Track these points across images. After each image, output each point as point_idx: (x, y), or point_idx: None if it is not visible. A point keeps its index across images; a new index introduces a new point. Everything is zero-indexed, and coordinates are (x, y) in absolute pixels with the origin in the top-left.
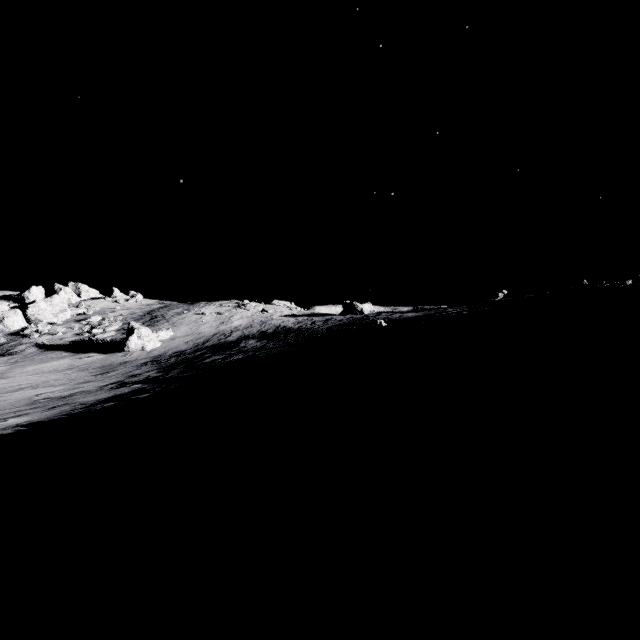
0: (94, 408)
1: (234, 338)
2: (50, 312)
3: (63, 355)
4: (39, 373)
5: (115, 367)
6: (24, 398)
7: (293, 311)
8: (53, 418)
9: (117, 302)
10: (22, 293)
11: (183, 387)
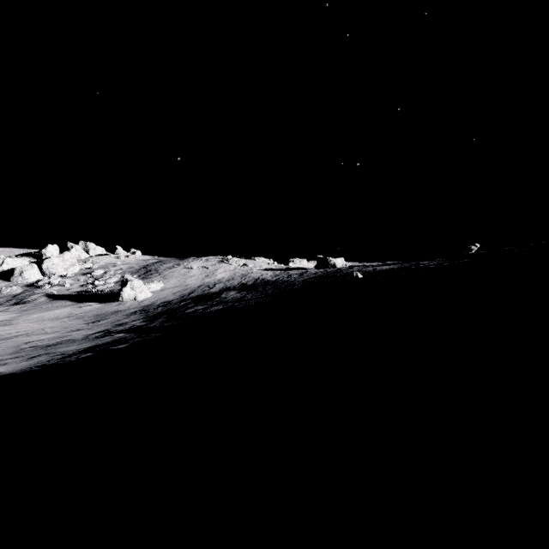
0: (69, 359)
1: (217, 289)
2: (62, 266)
3: (67, 304)
4: (40, 320)
5: (107, 316)
6: (13, 346)
7: (271, 265)
8: (25, 370)
9: (119, 258)
10: (40, 250)
11: (160, 338)
